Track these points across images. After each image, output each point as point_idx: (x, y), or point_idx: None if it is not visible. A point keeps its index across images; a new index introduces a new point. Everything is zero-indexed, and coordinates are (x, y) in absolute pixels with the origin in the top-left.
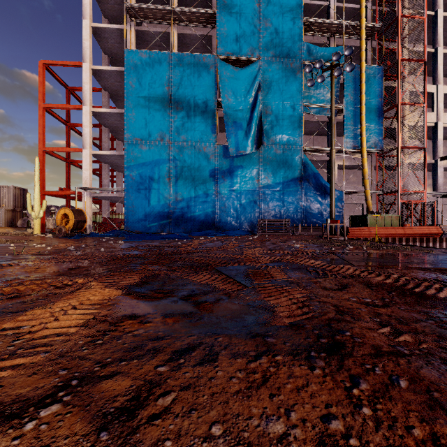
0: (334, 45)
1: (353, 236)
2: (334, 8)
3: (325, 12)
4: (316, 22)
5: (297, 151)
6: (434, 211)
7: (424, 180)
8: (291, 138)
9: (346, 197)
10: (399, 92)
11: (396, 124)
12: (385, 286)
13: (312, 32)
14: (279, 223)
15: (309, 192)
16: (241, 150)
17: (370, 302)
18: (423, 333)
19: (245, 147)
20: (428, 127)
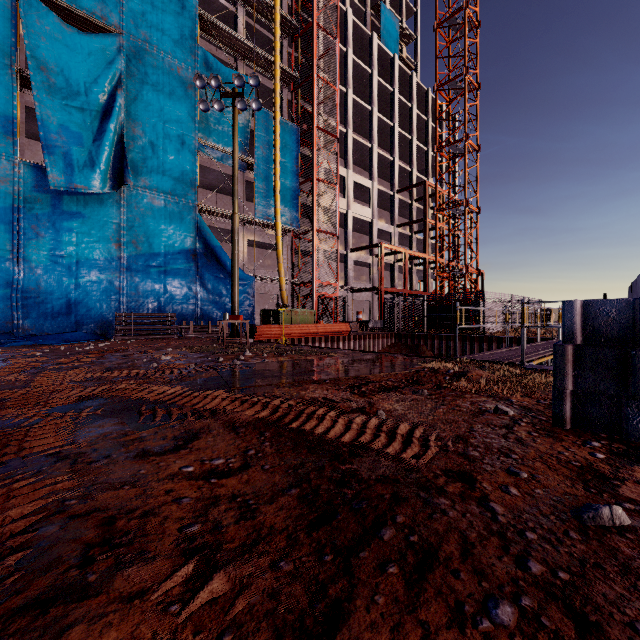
0: (243, 73)
1: (262, 337)
2: (244, 22)
3: (233, 22)
4: (218, 25)
5: (188, 208)
6: (345, 306)
7: (337, 272)
8: (179, 186)
9: (258, 284)
10: (315, 164)
11: (312, 202)
12: (260, 421)
13: (213, 38)
14: (159, 320)
15: (207, 273)
16: (79, 183)
17: (221, 467)
18: (267, 537)
19: (88, 180)
20: (341, 214)
